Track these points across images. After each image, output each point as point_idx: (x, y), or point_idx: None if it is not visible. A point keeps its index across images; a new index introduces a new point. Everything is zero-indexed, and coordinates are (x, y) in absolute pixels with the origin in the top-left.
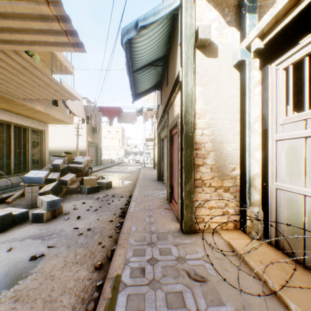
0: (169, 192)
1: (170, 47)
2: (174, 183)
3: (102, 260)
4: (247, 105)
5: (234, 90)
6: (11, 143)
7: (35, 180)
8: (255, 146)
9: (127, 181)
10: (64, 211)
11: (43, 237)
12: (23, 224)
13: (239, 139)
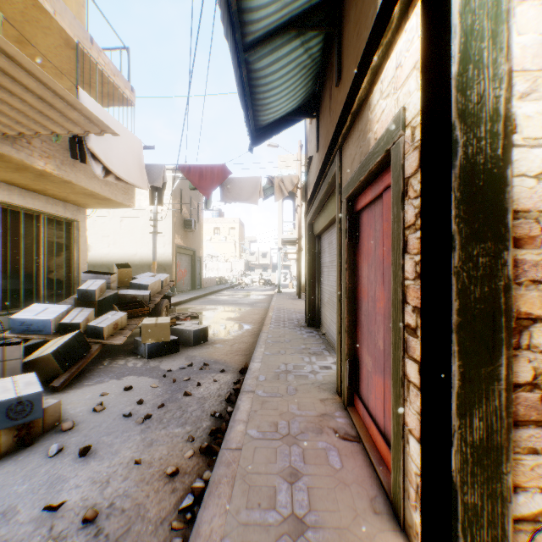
0: (346, 377)
1: None
2: (365, 355)
3: None
4: None
5: None
6: None
7: (35, 325)
8: None
9: (242, 324)
10: (69, 415)
11: None
12: None
13: None
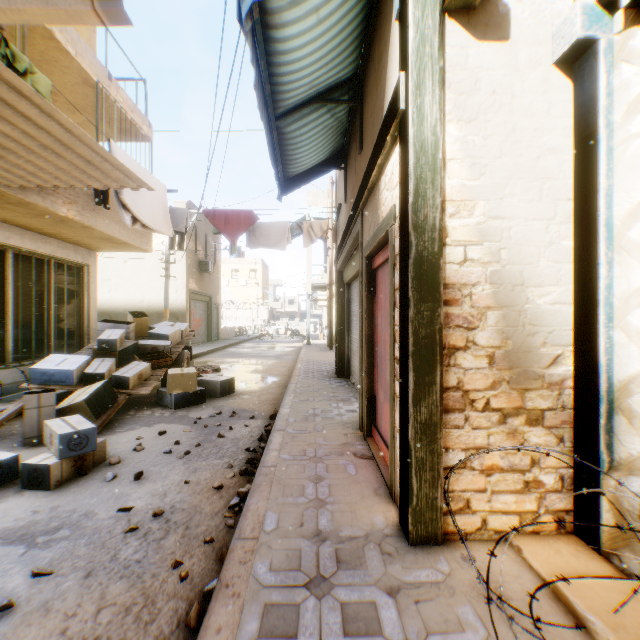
0: (365, 412)
1: (368, 49)
2: (379, 390)
3: (171, 631)
4: (601, 171)
5: (557, 132)
6: (7, 292)
7: (57, 376)
8: (631, 291)
9: (269, 376)
10: (112, 454)
11: (33, 536)
12: (0, 492)
13: (571, 273)
